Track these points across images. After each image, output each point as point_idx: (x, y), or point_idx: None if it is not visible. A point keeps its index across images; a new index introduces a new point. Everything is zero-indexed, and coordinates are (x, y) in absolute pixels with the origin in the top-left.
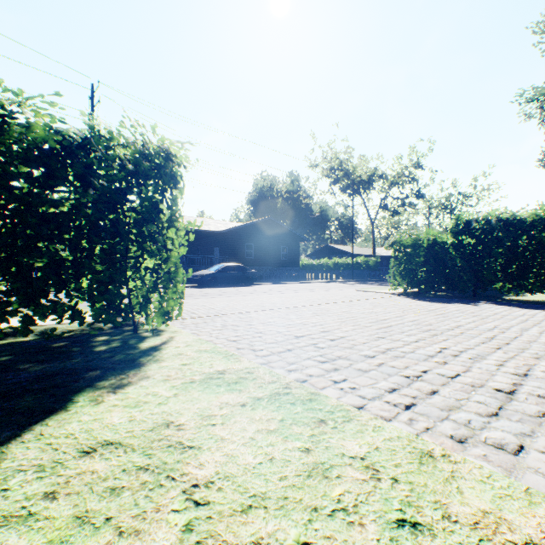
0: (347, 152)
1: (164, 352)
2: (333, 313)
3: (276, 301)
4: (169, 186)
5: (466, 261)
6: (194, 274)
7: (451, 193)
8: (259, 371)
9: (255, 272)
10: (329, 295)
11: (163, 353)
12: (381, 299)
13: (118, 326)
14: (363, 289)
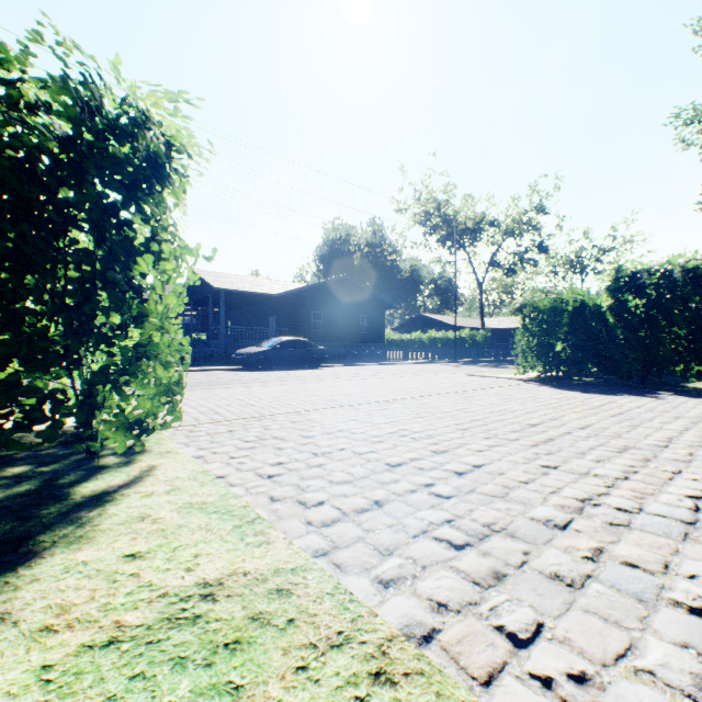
0: (447, 191)
1: (112, 510)
2: (444, 413)
3: (352, 391)
4: (142, 176)
5: (632, 332)
6: (239, 352)
7: (583, 247)
8: (306, 587)
9: (324, 350)
10: (431, 383)
11: (106, 516)
12: (507, 388)
13: (70, 441)
14: (475, 372)
